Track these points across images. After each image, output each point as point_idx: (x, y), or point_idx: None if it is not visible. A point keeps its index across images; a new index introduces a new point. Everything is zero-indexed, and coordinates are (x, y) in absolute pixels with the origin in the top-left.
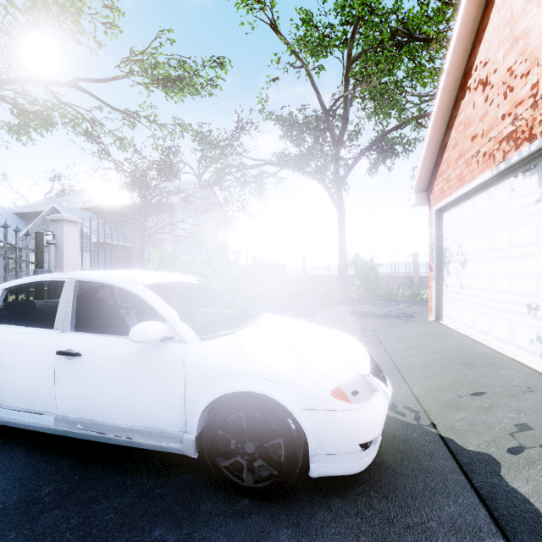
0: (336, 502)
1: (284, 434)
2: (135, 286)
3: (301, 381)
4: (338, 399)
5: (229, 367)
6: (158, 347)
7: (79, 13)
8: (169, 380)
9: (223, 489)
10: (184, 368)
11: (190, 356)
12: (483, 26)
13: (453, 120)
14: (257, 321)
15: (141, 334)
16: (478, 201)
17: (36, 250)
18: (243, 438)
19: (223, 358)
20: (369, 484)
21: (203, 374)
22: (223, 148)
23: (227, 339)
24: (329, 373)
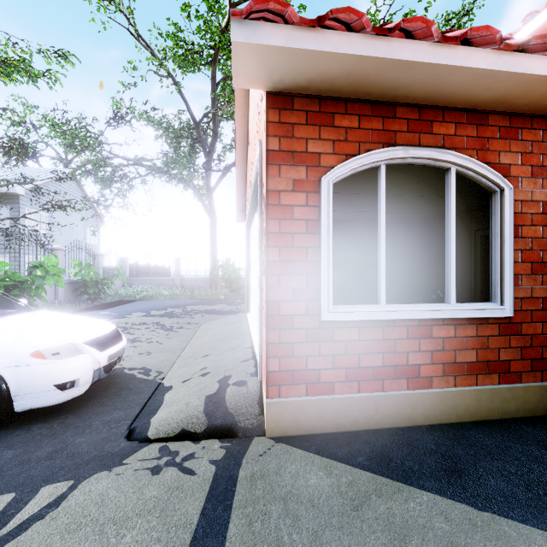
0: (38, 425)
1: None
2: None
3: (8, 349)
4: (36, 358)
5: None
6: None
7: None
8: None
9: None
10: None
11: None
12: (249, 103)
13: (247, 162)
14: (15, 315)
15: None
16: (253, 224)
17: None
18: None
19: None
20: (74, 413)
21: None
22: (82, 140)
23: None
24: (38, 343)
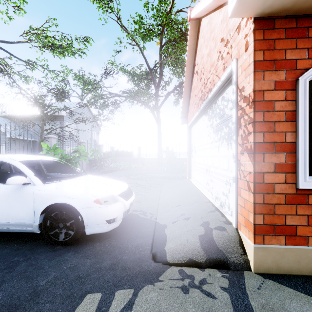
0: (97, 244)
1: (74, 218)
2: (14, 161)
3: (82, 197)
4: (96, 203)
5: (53, 193)
6: (22, 187)
7: None
8: (27, 201)
9: (51, 244)
10: (33, 195)
11: (37, 190)
12: (197, 47)
13: (191, 86)
14: (79, 177)
15: (12, 181)
16: (197, 124)
17: None
18: (58, 222)
19: (51, 190)
20: (114, 238)
21: (42, 197)
22: (92, 85)
23: (56, 183)
24: (96, 194)
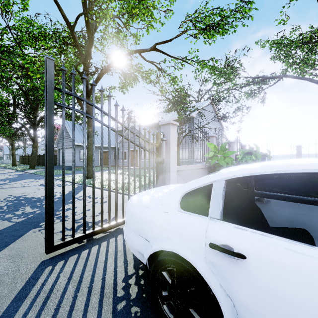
0: None
1: None
2: None
3: None
4: None
5: None
6: None
7: (154, 7)
8: None
9: None
10: None
11: None
12: None
13: None
14: None
15: None
16: None
17: (157, 144)
18: None
19: None
20: None
21: None
22: (229, 74)
23: None
24: None
